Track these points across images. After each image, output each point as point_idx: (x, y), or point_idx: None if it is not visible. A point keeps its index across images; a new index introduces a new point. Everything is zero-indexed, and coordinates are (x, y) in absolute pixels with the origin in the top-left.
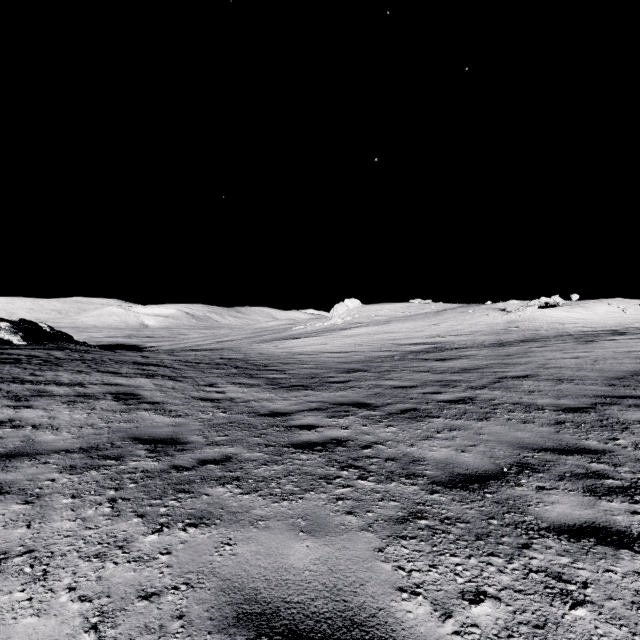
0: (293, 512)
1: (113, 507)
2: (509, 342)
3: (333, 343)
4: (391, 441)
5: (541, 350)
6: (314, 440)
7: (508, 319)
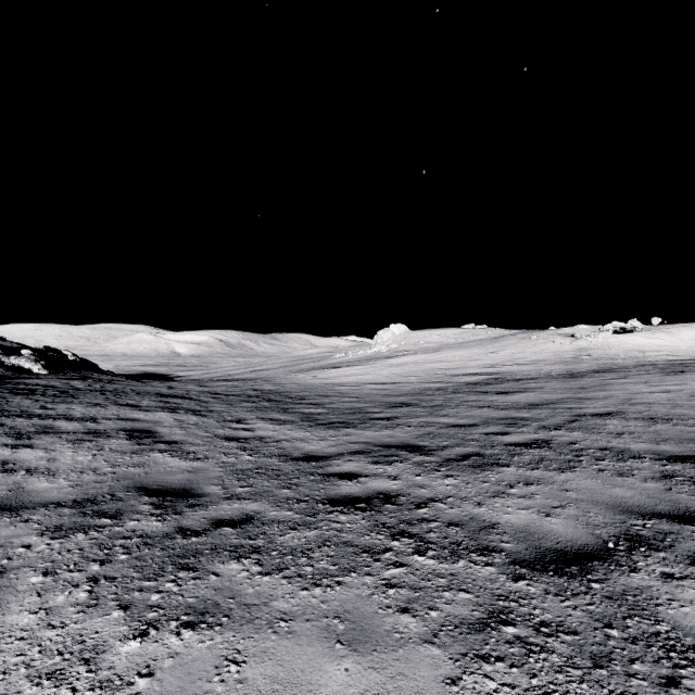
0: (328, 607)
1: (91, 591)
2: (581, 373)
3: (377, 373)
4: (453, 498)
5: (621, 382)
6: (356, 494)
7: (577, 346)
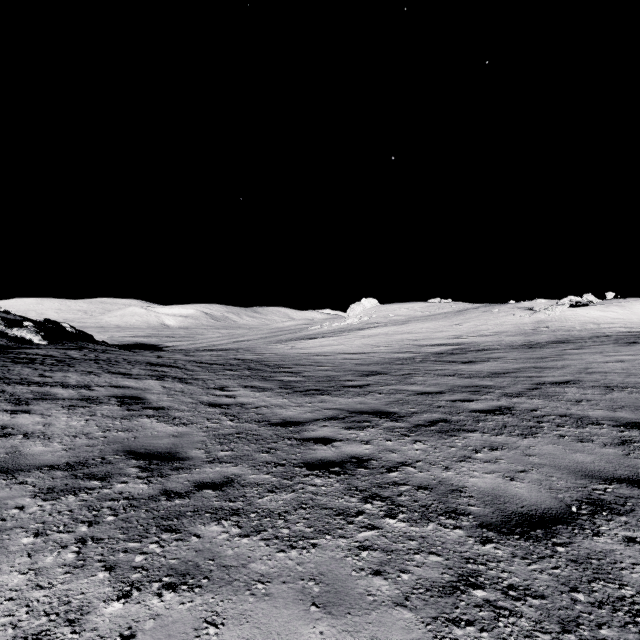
0: (303, 569)
1: (79, 552)
2: (540, 343)
3: (350, 344)
4: (422, 462)
5: (578, 352)
6: (330, 458)
7: (536, 319)
